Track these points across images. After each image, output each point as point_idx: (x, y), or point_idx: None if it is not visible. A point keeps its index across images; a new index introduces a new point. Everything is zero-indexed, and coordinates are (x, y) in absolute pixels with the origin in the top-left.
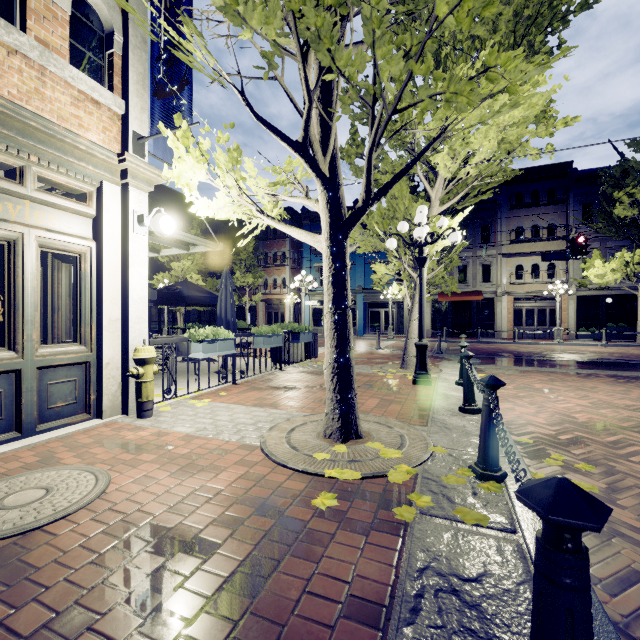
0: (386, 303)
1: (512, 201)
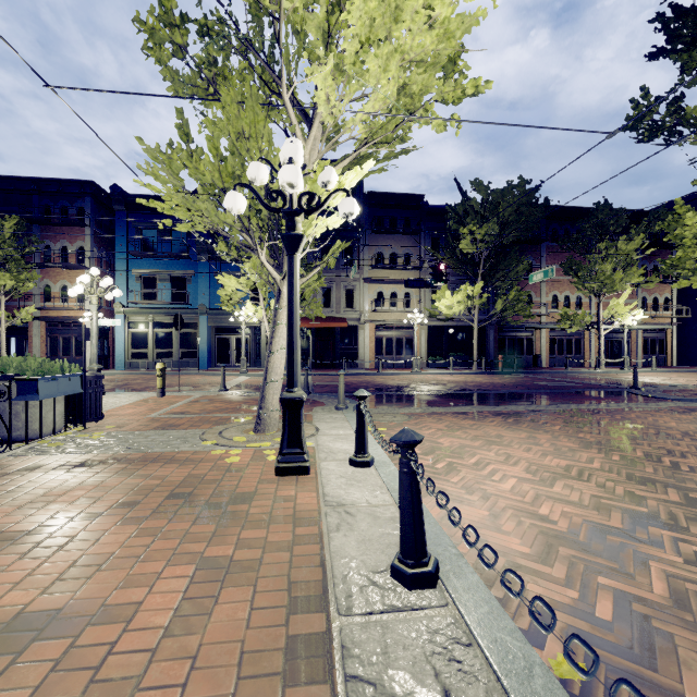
0: (239, 328)
1: (374, 224)
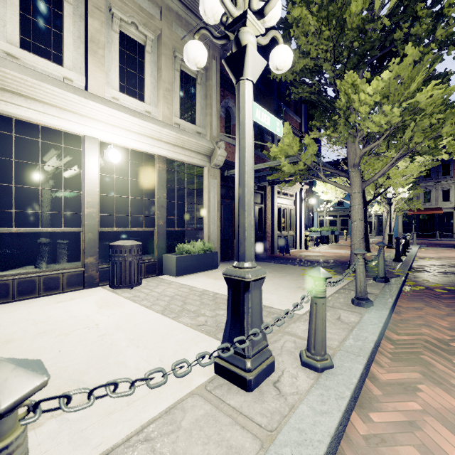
0: (369, 216)
1: None
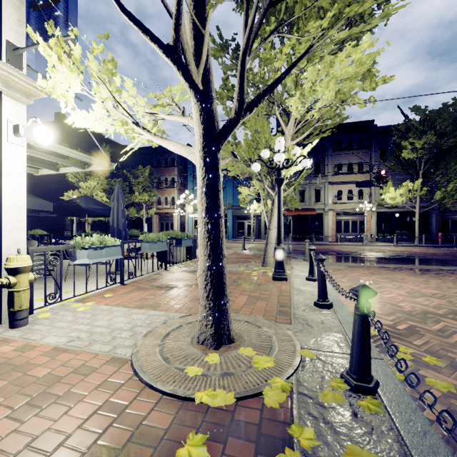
0: (249, 216)
1: (335, 146)
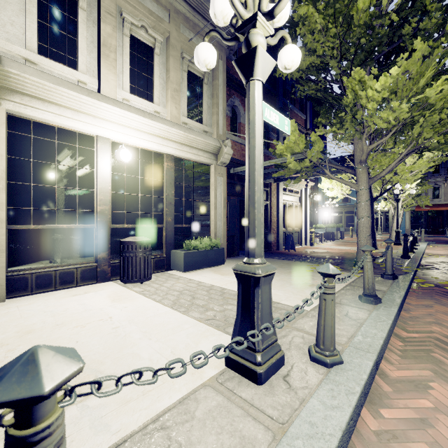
0: (375, 212)
1: None
